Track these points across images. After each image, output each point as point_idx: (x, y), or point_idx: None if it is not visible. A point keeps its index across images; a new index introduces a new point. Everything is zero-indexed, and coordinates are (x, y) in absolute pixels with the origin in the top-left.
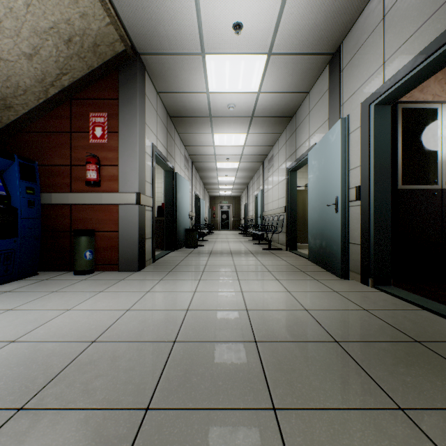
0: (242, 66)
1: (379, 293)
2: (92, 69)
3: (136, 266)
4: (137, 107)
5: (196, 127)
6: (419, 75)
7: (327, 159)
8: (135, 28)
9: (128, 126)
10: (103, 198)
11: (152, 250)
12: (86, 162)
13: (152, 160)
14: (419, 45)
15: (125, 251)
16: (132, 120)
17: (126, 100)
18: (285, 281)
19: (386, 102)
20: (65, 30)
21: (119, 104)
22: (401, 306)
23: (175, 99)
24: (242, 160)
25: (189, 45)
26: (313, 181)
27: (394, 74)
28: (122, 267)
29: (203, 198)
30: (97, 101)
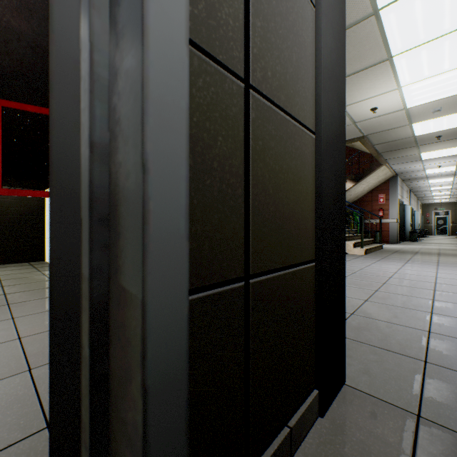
0: (443, 169)
1: None
2: (381, 183)
3: (395, 242)
4: (396, 191)
5: (416, 180)
6: None
7: None
8: (398, 171)
9: (392, 197)
10: (383, 221)
11: (398, 239)
12: (378, 210)
13: (398, 205)
14: None
15: (391, 237)
16: (394, 195)
17: (392, 189)
18: None
19: None
20: (379, 180)
21: (389, 191)
22: None
23: (407, 177)
24: (454, 185)
25: (418, 170)
26: None
27: None
28: (390, 243)
29: (415, 209)
30: (380, 190)
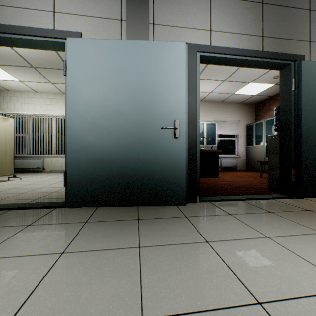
0: None
1: (216, 203)
2: None
3: None
4: None
5: None
6: (230, 61)
7: (149, 72)
8: None
9: None
10: None
11: None
12: None
13: None
14: (239, 44)
15: None
16: None
17: None
18: (215, 235)
19: (200, 59)
20: None
21: None
22: (244, 203)
23: None
24: None
25: None
26: (95, 88)
27: (223, 47)
28: None
29: None
30: None
